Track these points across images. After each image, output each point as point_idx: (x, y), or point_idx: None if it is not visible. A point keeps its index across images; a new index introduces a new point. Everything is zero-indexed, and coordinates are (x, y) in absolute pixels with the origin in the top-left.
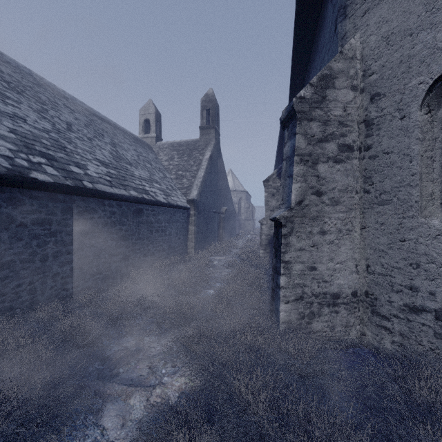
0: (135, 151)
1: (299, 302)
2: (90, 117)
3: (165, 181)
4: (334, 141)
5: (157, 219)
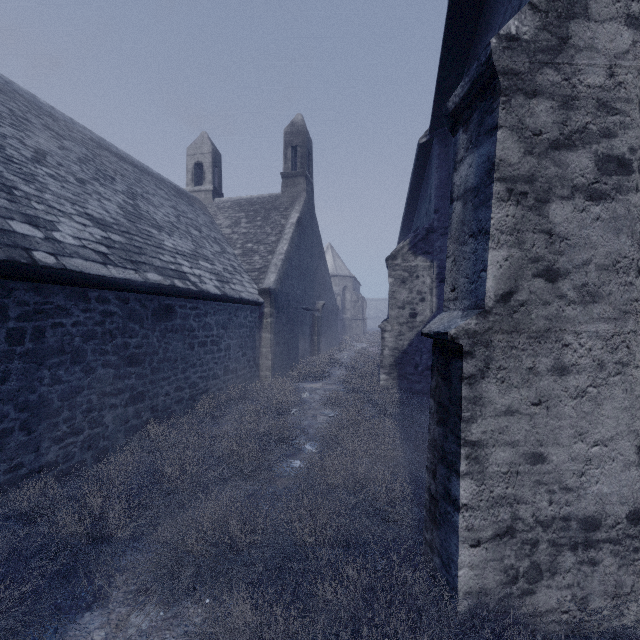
0: (174, 209)
1: (505, 541)
2: (96, 151)
3: (222, 259)
4: (587, 148)
5: (204, 324)
